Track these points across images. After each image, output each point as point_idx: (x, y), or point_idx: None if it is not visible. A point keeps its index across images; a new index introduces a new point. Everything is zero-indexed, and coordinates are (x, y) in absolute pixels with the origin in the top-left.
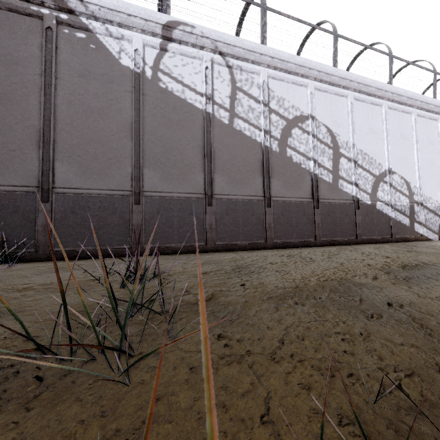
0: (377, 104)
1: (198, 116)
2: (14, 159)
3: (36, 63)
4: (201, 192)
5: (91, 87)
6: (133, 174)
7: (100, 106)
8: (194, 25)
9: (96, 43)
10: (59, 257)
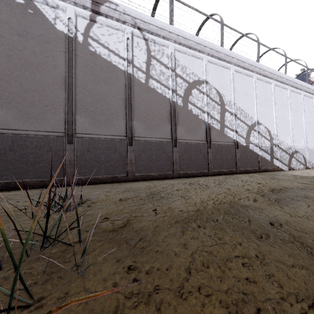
0: (249, 76)
1: (121, 75)
2: None
3: None
4: (123, 135)
5: (29, 45)
6: (66, 119)
7: (37, 62)
8: (117, 4)
9: (34, 9)
10: None
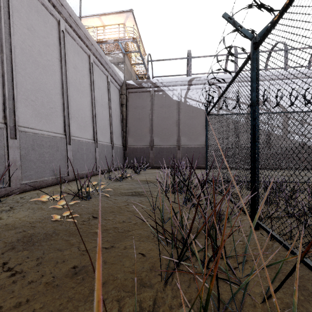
0: None
1: (202, 113)
2: (143, 137)
3: (148, 106)
4: (204, 144)
5: (164, 110)
6: (177, 139)
7: (166, 116)
8: (200, 77)
9: (165, 94)
10: (155, 167)
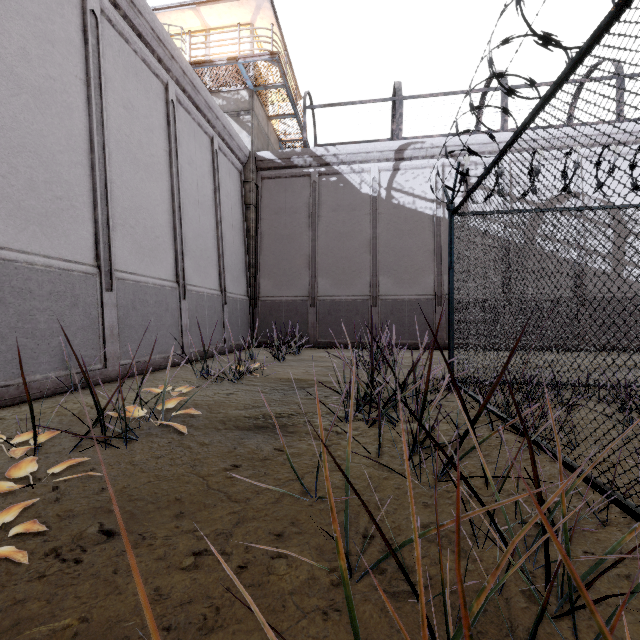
0: None
1: (428, 222)
2: (295, 278)
3: (306, 209)
4: (431, 294)
5: (341, 217)
6: (371, 282)
7: (346, 231)
8: (423, 141)
9: (344, 182)
10: (321, 346)
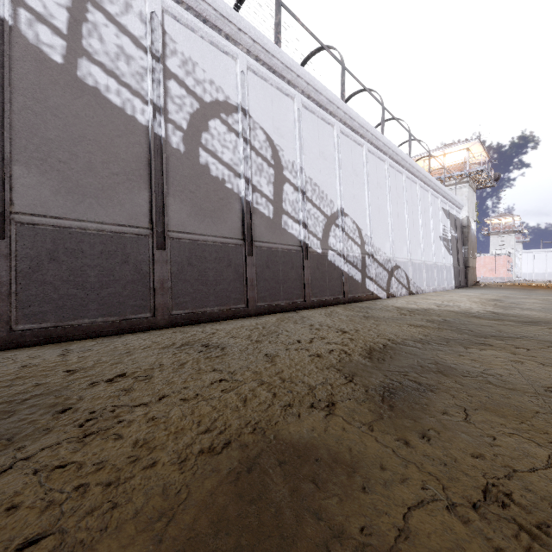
0: (328, 123)
1: None
2: None
3: None
4: None
5: None
6: None
7: None
8: None
9: None
10: None
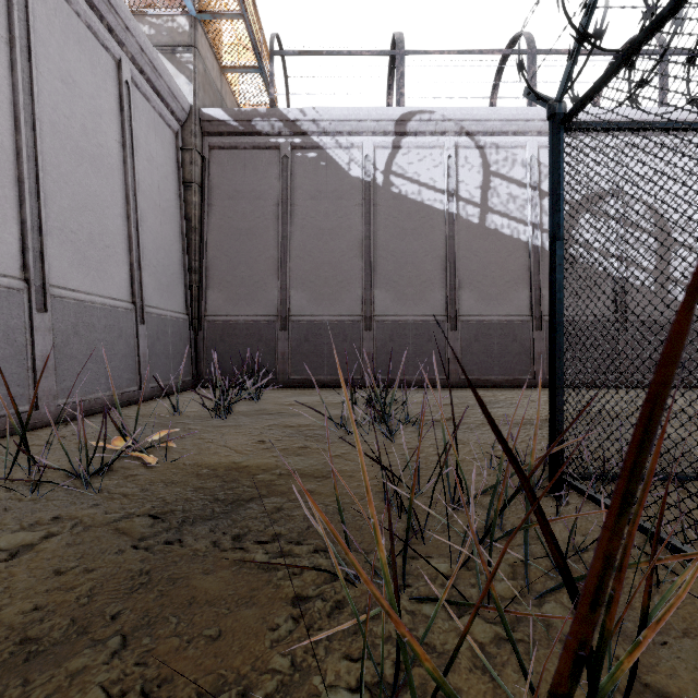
0: None
1: (438, 219)
2: (258, 290)
3: (274, 194)
4: (442, 314)
5: (322, 208)
6: (363, 297)
7: (330, 227)
8: (433, 110)
9: (326, 159)
10: (295, 385)
